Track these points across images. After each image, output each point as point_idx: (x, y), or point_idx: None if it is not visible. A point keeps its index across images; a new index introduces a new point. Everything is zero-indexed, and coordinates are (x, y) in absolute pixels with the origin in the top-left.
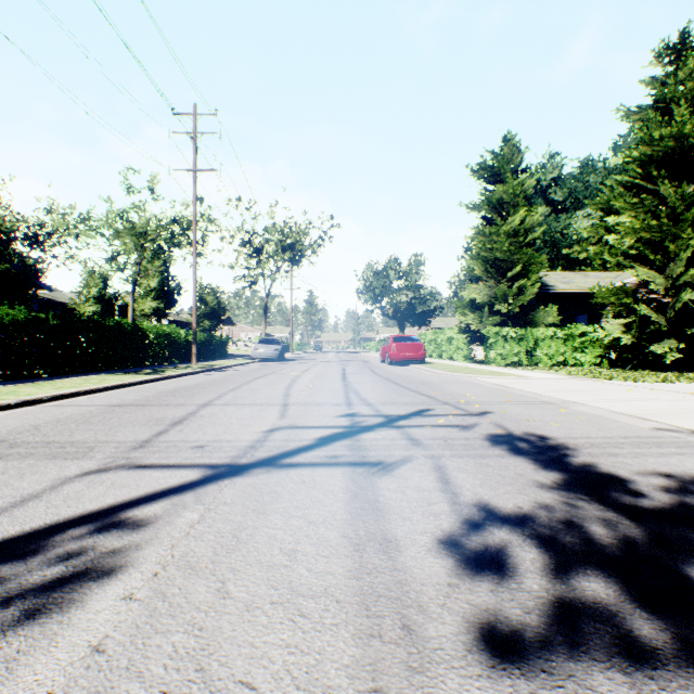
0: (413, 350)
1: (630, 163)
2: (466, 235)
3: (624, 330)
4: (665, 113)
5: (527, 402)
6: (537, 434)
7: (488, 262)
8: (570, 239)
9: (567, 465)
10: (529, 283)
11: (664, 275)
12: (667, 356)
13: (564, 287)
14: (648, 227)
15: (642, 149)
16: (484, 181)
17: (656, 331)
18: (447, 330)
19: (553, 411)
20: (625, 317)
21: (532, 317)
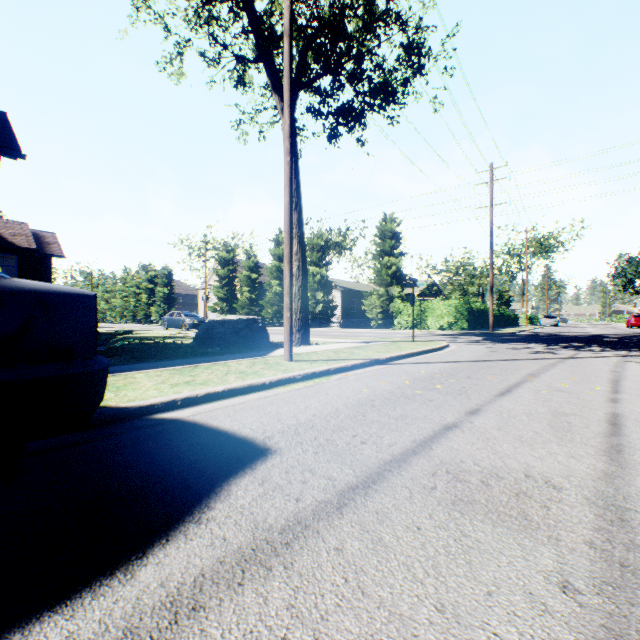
0: None
1: None
2: None
3: None
4: None
5: None
6: None
7: None
8: None
9: None
10: None
11: None
12: None
13: None
14: None
15: None
16: None
17: None
18: None
19: None
20: None
21: None
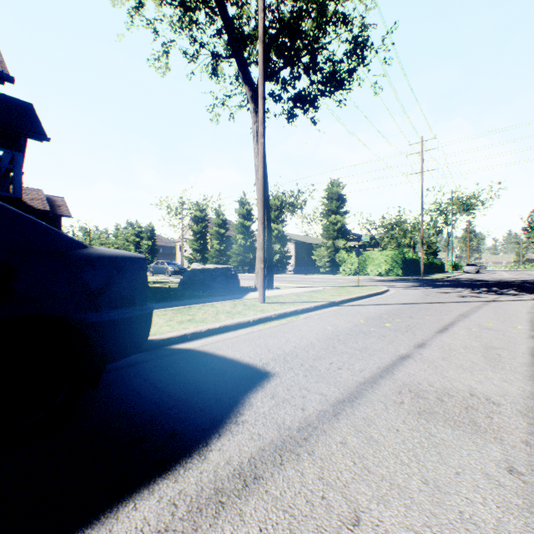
0: None
1: None
2: None
3: None
4: None
5: None
6: None
7: None
8: None
9: None
10: None
11: None
12: None
13: None
14: None
15: None
16: None
17: None
18: None
19: None
20: None
21: None
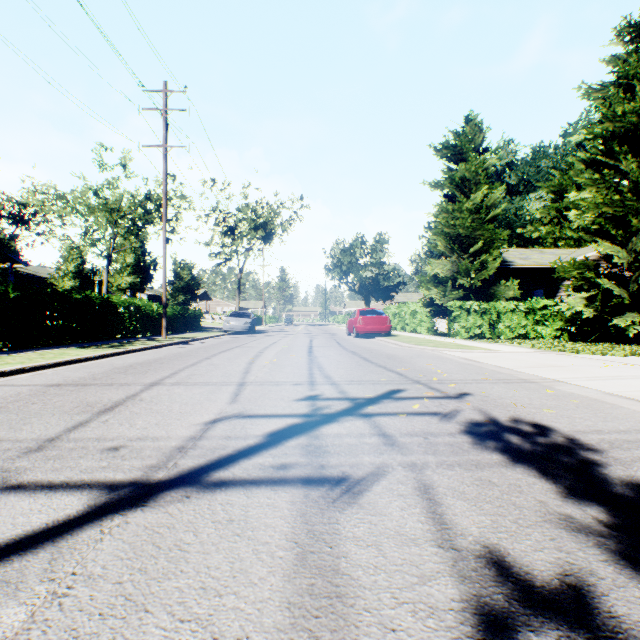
0: (379, 323)
1: (592, 139)
2: (430, 213)
3: (586, 303)
4: (626, 90)
5: (505, 381)
6: (534, 426)
7: (451, 238)
8: (524, 219)
9: (600, 483)
10: (491, 258)
11: (626, 250)
12: (630, 329)
13: (522, 263)
14: (611, 201)
15: (604, 125)
16: (446, 160)
17: (618, 304)
18: (411, 304)
19: (539, 392)
20: (585, 291)
21: (494, 291)
